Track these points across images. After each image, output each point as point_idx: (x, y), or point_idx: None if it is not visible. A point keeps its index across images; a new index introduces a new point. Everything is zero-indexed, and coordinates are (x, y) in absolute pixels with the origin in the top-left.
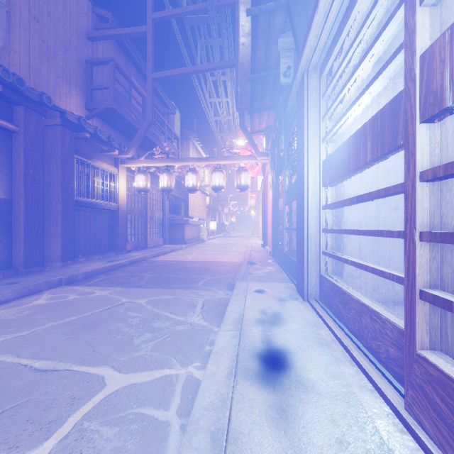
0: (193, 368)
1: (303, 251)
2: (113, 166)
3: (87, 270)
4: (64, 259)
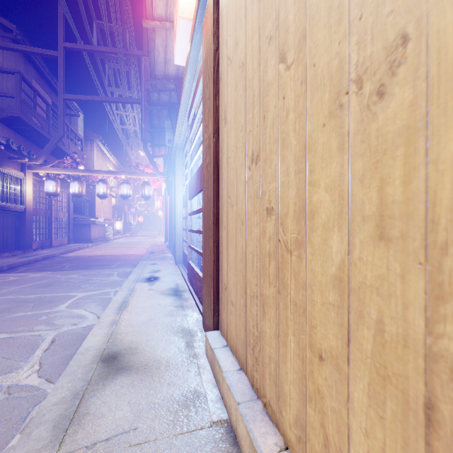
0: (117, 289)
1: (176, 240)
2: (20, 170)
3: (10, 263)
4: None
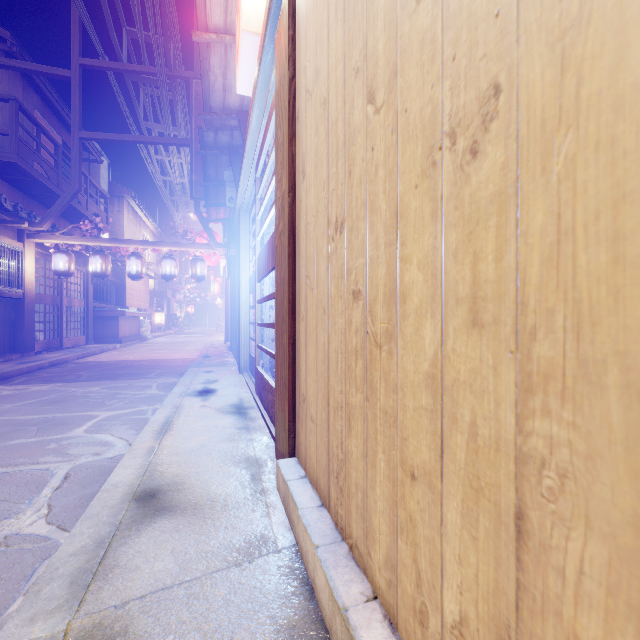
0: (157, 406)
1: (240, 338)
2: (16, 240)
3: (2, 371)
4: None
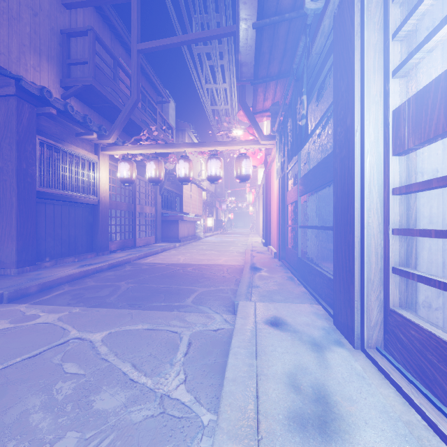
0: None
1: (354, 265)
2: (93, 153)
3: (45, 280)
4: (20, 265)
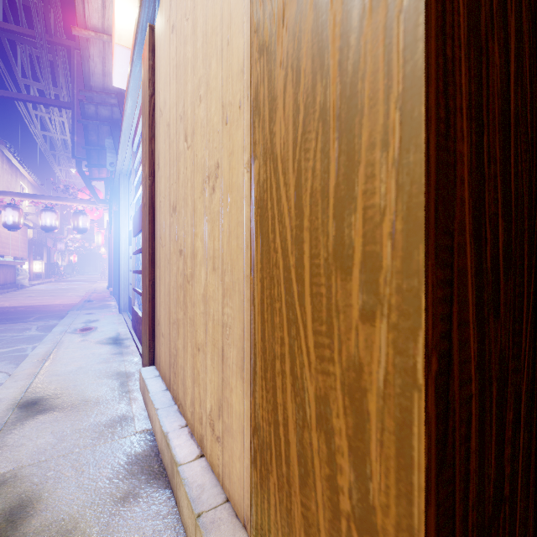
0: (37, 344)
1: (120, 283)
2: None
3: None
4: None
